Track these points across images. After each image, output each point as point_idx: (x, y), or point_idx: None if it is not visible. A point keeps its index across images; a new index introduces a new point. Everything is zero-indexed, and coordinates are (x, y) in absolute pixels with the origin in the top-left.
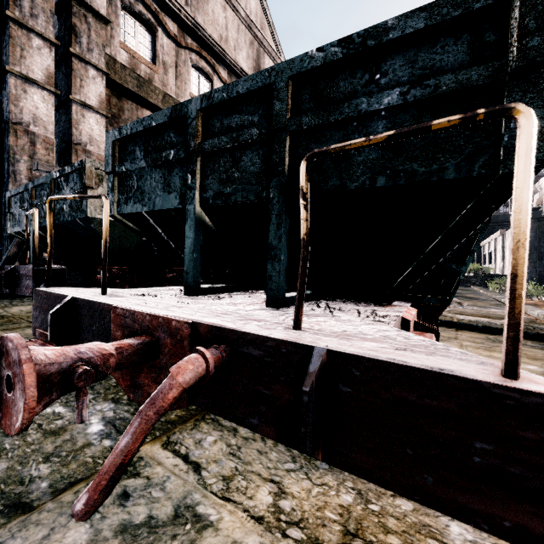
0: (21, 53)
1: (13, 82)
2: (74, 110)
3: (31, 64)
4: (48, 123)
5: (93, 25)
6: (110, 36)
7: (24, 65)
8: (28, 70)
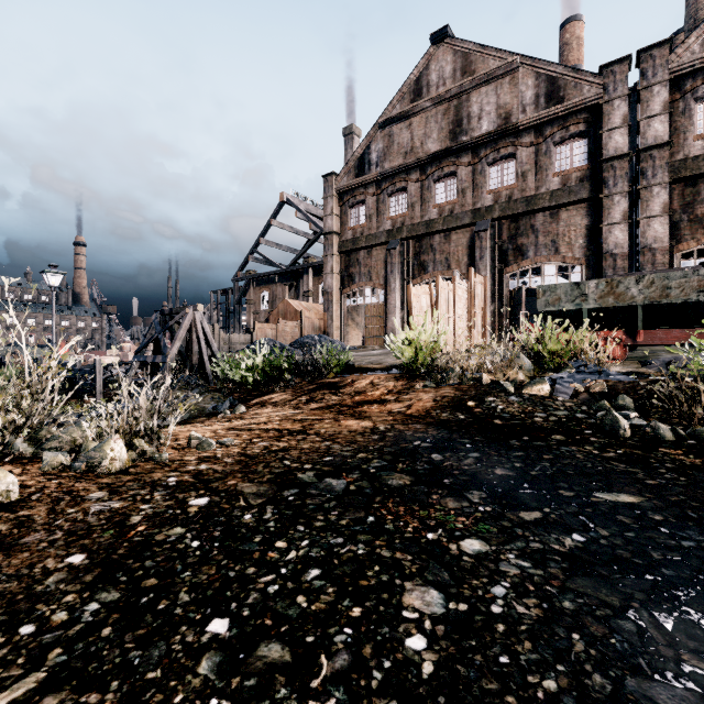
0: (608, 212)
1: (603, 231)
2: (641, 226)
3: (613, 215)
4: (624, 244)
5: (657, 155)
6: (682, 141)
7: (609, 218)
8: (612, 219)
